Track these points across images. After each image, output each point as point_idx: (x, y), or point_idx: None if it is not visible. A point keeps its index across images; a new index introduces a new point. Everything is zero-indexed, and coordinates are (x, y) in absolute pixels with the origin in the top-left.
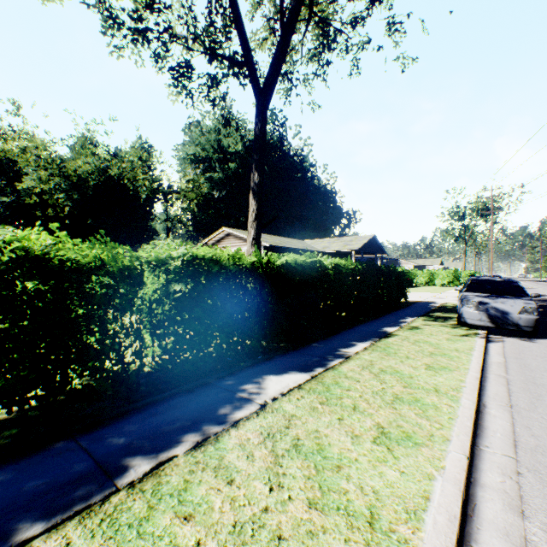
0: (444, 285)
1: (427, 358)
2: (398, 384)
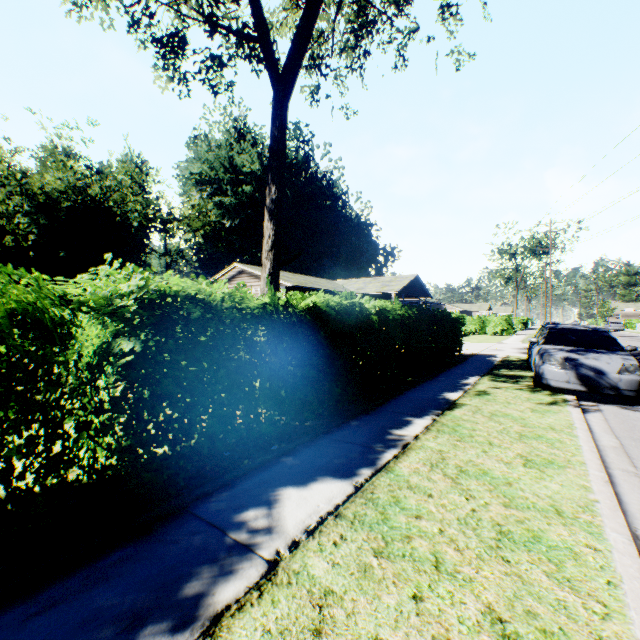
0: (496, 333)
1: (519, 444)
2: (494, 499)
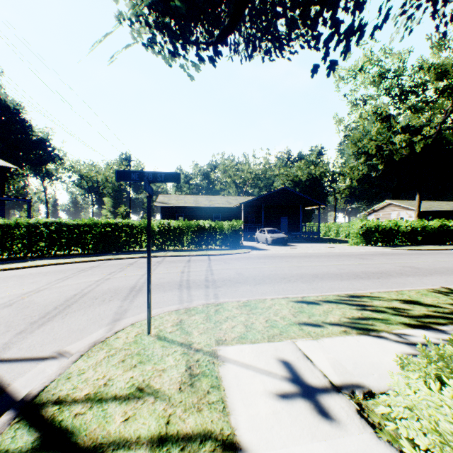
0: None
1: None
2: None
